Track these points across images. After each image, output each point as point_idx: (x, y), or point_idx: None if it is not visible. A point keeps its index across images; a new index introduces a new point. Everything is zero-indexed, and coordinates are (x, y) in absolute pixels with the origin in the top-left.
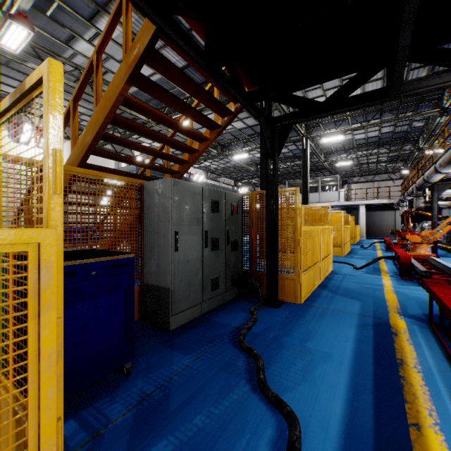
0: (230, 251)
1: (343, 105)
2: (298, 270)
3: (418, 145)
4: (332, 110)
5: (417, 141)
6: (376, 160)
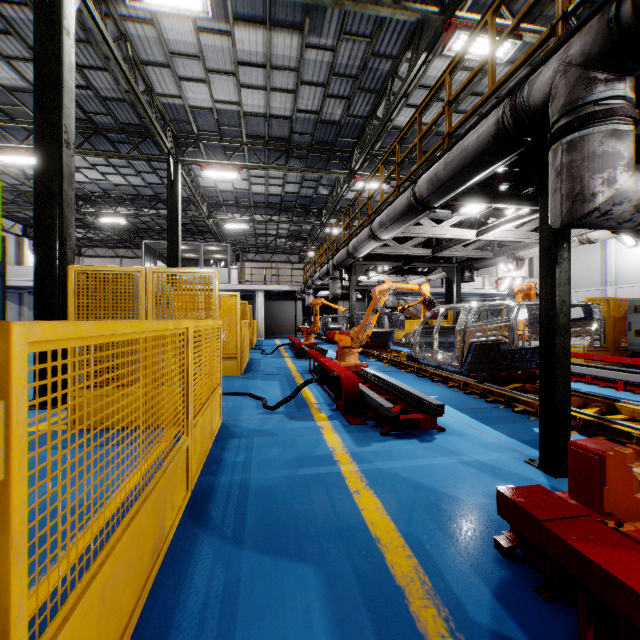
0: None
1: None
2: None
3: (321, 220)
4: None
5: (320, 216)
6: (276, 232)
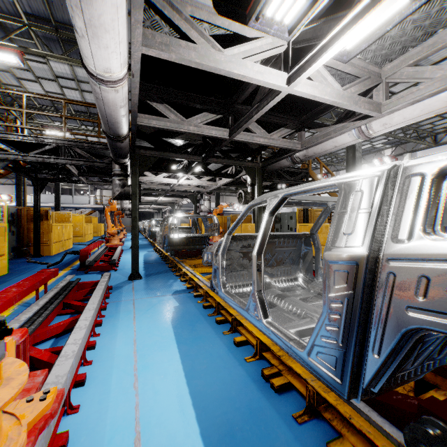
0: (12, 235)
1: (70, 181)
2: (51, 242)
3: None
4: (65, 182)
5: None
6: None
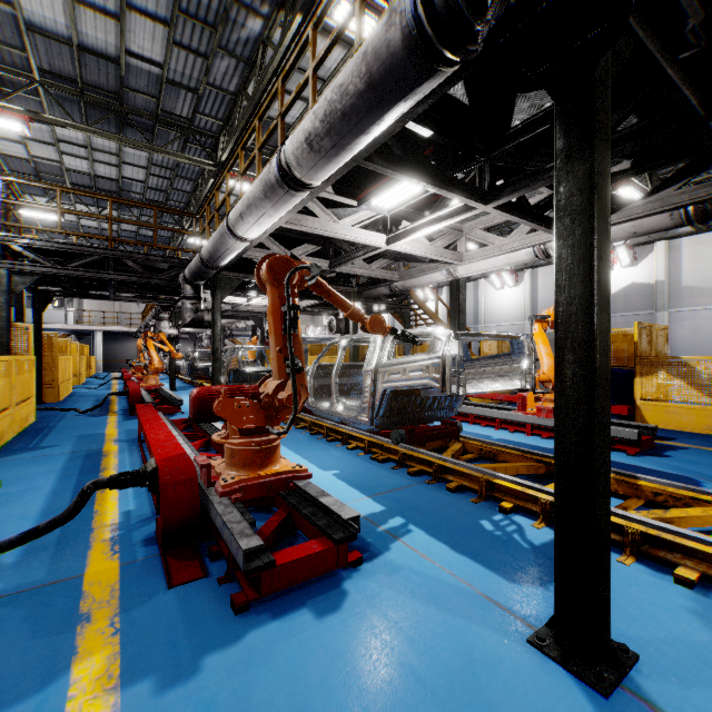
0: None
1: (88, 296)
2: (58, 382)
3: None
4: (81, 297)
5: None
6: None
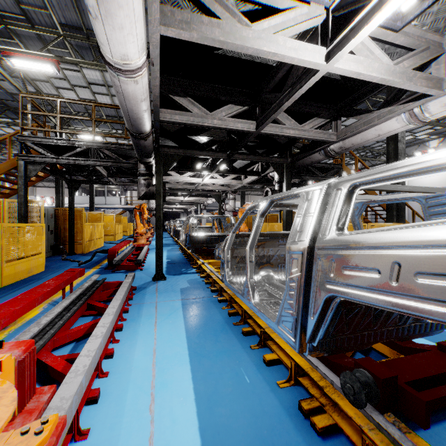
0: (49, 234)
1: (100, 183)
2: (84, 241)
3: None
4: (96, 183)
5: None
6: None
